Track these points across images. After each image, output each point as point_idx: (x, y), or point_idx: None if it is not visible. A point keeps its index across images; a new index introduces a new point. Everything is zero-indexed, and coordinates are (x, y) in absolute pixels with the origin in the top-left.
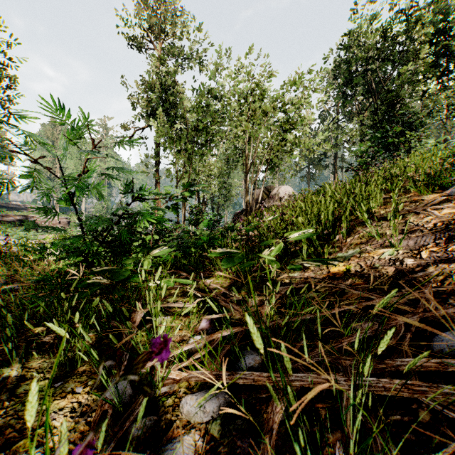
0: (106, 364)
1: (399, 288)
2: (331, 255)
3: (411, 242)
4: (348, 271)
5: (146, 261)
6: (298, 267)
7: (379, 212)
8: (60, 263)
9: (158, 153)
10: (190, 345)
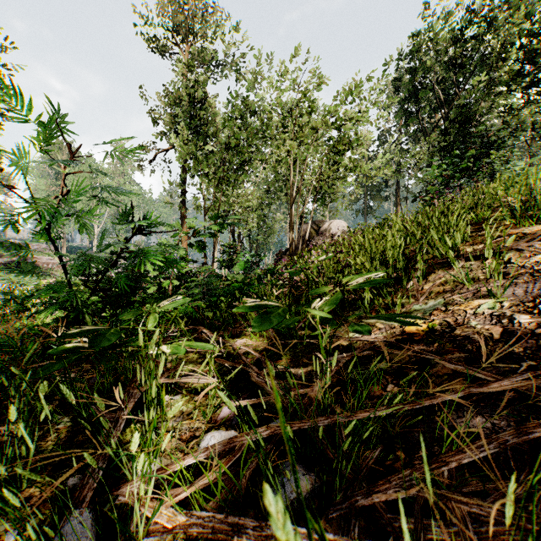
0: (68, 483)
1: (515, 360)
2: (404, 307)
3: (518, 290)
4: (432, 332)
5: (150, 317)
6: (365, 328)
7: (465, 249)
8: (50, 316)
9: (185, 181)
10: (199, 456)
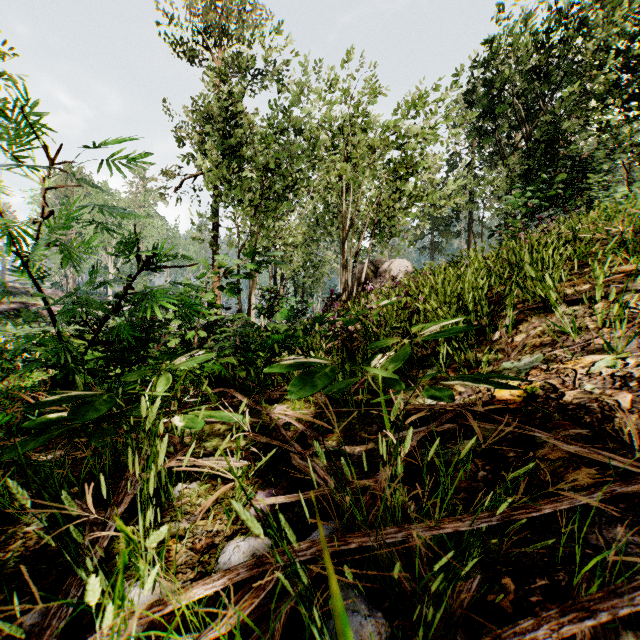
0: (25, 621)
1: None
2: (490, 365)
3: None
4: (532, 398)
5: (162, 378)
6: (448, 395)
7: (565, 292)
8: (45, 375)
9: (217, 213)
10: (213, 585)
